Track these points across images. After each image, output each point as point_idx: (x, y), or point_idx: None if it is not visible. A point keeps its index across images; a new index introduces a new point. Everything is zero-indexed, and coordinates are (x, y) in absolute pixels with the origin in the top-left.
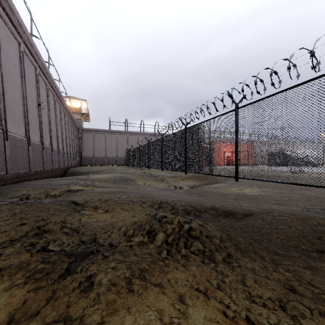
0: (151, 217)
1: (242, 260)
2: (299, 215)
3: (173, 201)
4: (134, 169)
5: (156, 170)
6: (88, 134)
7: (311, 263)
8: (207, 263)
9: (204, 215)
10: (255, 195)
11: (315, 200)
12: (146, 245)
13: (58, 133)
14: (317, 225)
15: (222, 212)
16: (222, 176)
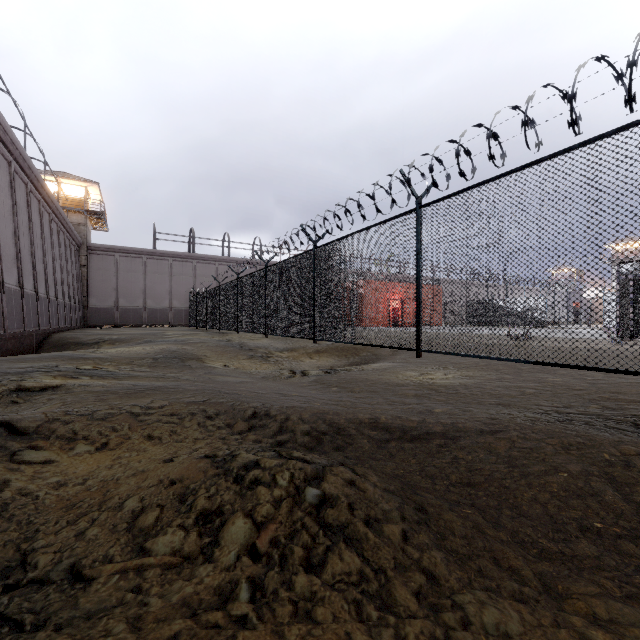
0: (216, 467)
1: (470, 594)
2: (564, 435)
3: (284, 410)
4: (206, 335)
5: (255, 337)
6: (104, 257)
7: (635, 580)
8: (373, 627)
9: (357, 444)
10: (453, 385)
11: (569, 393)
12: (189, 568)
13: (20, 251)
14: (612, 463)
15: (397, 434)
16: (389, 347)
